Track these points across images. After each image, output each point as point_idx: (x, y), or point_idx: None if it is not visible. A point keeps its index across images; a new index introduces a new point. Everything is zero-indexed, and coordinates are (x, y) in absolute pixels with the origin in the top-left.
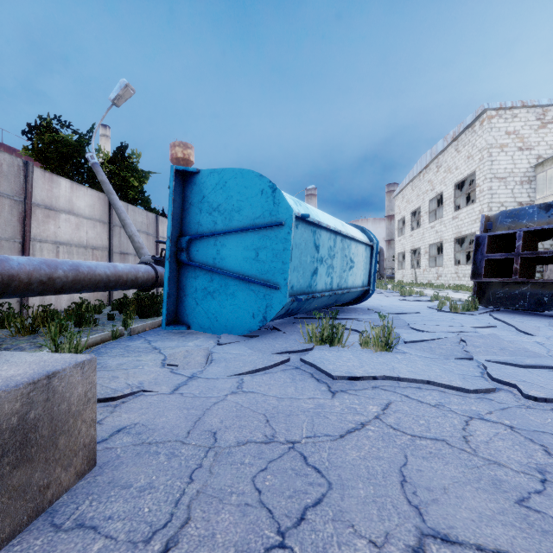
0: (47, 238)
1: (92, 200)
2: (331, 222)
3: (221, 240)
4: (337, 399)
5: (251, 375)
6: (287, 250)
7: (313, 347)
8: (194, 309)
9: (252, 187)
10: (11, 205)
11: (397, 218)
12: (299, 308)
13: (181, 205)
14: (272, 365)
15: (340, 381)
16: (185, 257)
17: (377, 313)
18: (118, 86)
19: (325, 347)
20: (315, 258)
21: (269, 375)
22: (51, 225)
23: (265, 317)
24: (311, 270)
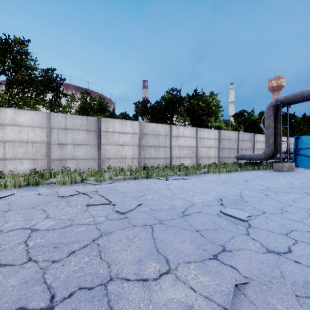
0: (256, 148)
1: (263, 137)
2: None
3: (307, 150)
4: None
5: None
6: None
7: None
8: (300, 163)
9: None
10: (252, 143)
11: None
12: None
13: (296, 143)
14: None
15: None
16: (297, 153)
17: None
18: None
19: None
20: None
21: None
22: (256, 145)
23: None
24: None
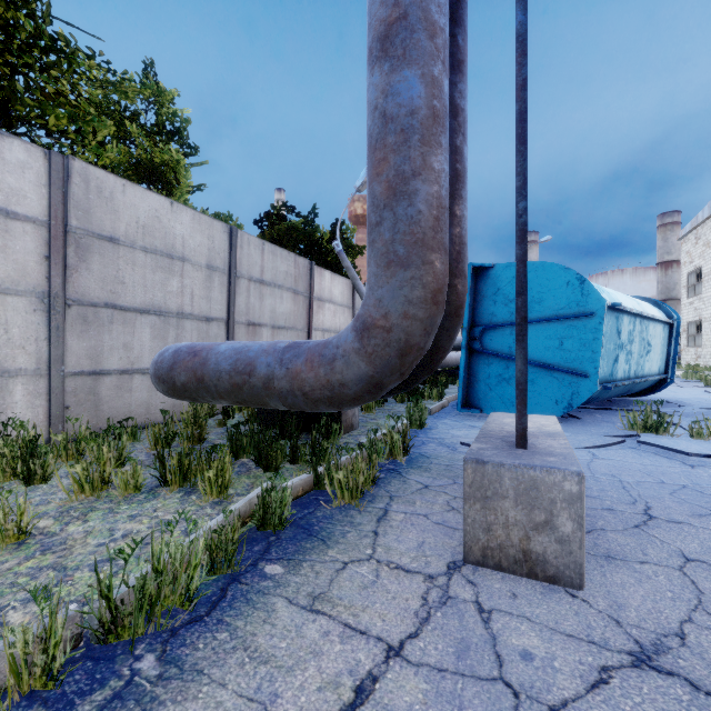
0: (319, 327)
1: (342, 288)
2: (629, 303)
3: None
4: (699, 469)
5: (595, 449)
6: (598, 339)
7: (636, 434)
8: (487, 394)
9: (556, 280)
10: (303, 300)
11: (685, 269)
12: (597, 396)
13: (473, 297)
14: (611, 444)
15: (691, 460)
16: (478, 346)
17: (682, 407)
18: (364, 174)
19: (650, 435)
20: (617, 345)
21: (612, 451)
22: (320, 315)
23: (571, 404)
24: (613, 358)
